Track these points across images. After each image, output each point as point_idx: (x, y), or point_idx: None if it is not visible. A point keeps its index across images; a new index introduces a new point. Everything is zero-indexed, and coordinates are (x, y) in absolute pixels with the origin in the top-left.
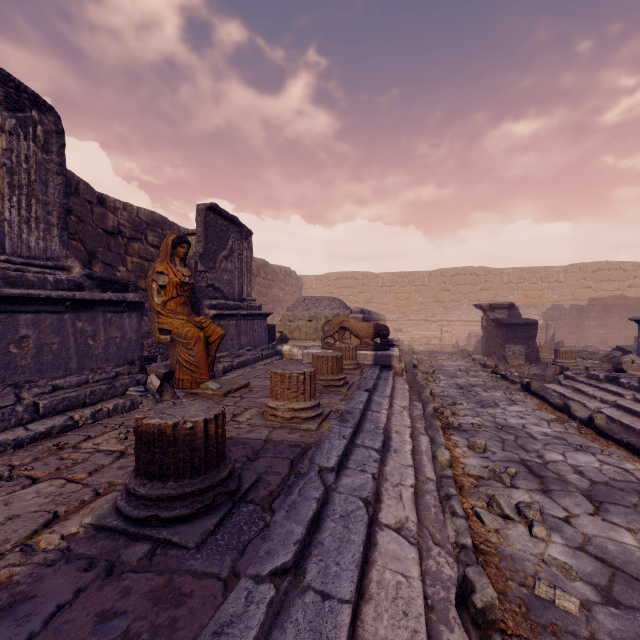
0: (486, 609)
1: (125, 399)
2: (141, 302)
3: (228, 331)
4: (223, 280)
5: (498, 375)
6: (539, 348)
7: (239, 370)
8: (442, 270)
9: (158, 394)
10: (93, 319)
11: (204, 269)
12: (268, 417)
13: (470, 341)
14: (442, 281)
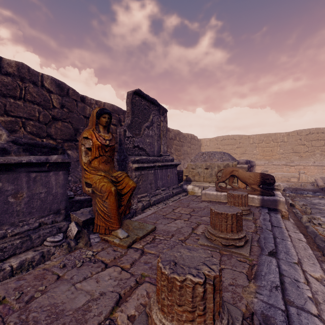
0: None
1: (36, 252)
2: (65, 162)
3: (147, 178)
4: (146, 142)
5: None
6: None
7: (154, 207)
8: (298, 131)
9: (74, 241)
10: (15, 179)
11: (131, 135)
12: None
13: None
14: (298, 138)
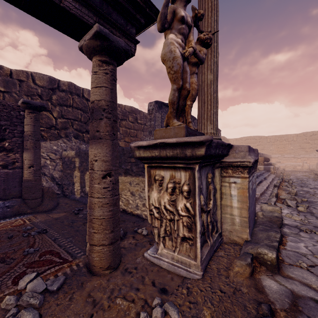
0: (276, 185)
1: None
2: None
3: None
4: None
5: (317, 176)
6: None
7: None
8: (304, 133)
9: None
10: None
11: None
12: None
13: (316, 166)
14: (304, 138)
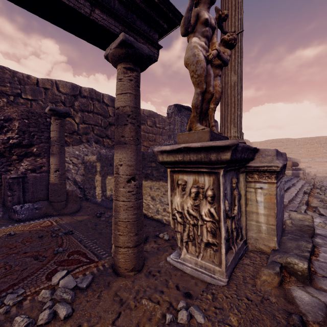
0: (306, 192)
1: None
2: None
3: None
4: None
5: None
6: None
7: None
8: None
9: None
10: None
11: None
12: None
13: None
14: None
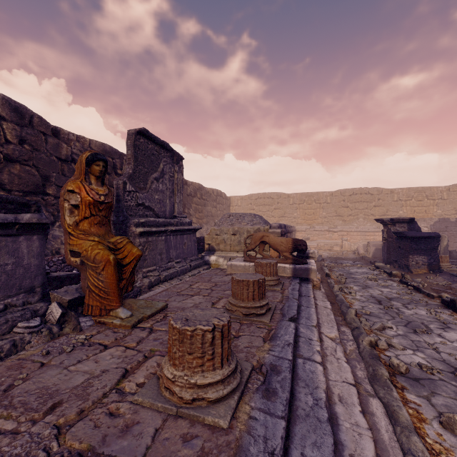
0: None
1: (4, 341)
2: (43, 223)
3: (156, 246)
4: (154, 199)
5: (410, 286)
6: (439, 258)
7: (166, 283)
8: (342, 190)
9: (57, 326)
10: None
11: (134, 189)
12: (162, 390)
13: (369, 249)
14: (342, 199)
